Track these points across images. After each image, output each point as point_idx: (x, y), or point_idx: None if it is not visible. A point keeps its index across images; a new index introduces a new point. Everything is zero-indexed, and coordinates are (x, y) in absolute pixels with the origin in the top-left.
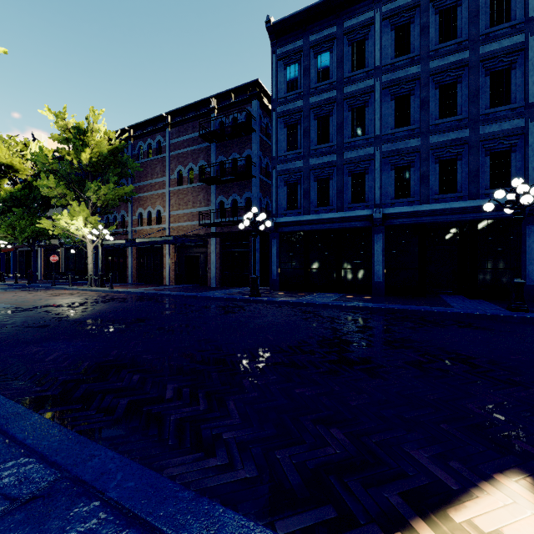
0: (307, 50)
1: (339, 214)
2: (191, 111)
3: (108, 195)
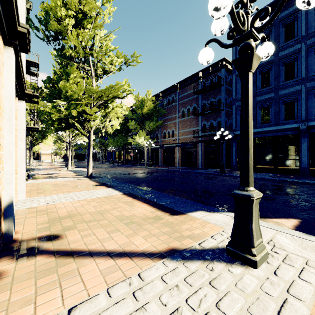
0: None
1: (275, 127)
2: (188, 80)
3: (153, 126)
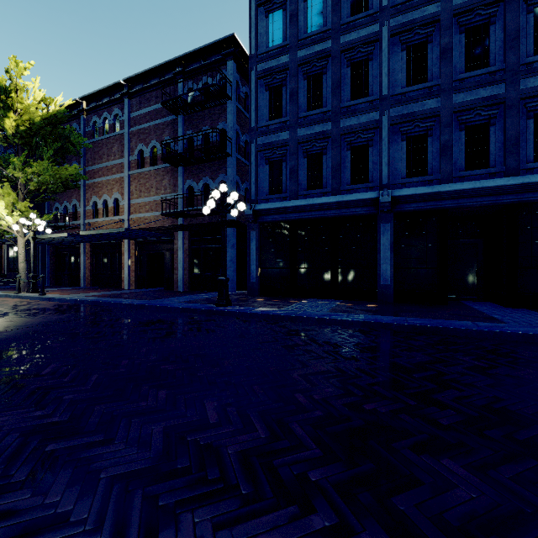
0: None
1: (335, 197)
2: (154, 77)
3: (45, 176)
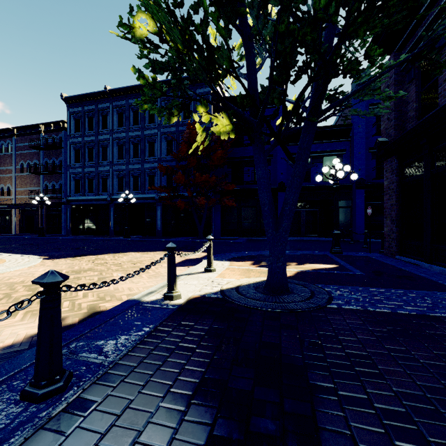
0: (83, 114)
1: (95, 197)
2: (29, 129)
3: None
